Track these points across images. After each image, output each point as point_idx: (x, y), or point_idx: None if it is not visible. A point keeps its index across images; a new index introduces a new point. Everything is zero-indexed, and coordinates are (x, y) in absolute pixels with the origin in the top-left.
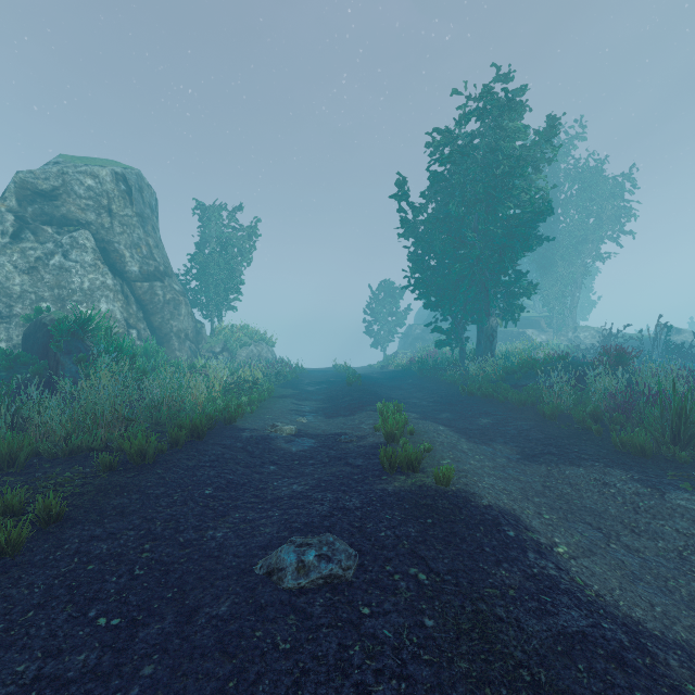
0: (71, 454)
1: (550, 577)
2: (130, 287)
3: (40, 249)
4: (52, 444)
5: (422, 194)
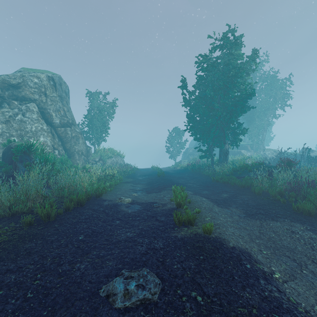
0: (12, 215)
1: (275, 298)
2: (55, 130)
3: (11, 112)
4: (2, 210)
5: (193, 86)
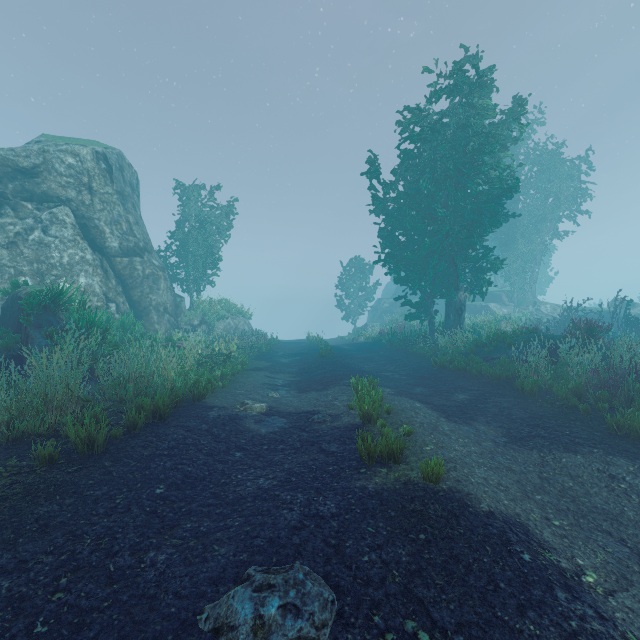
0: (14, 440)
1: (596, 636)
2: (110, 262)
3: (20, 224)
4: None
5: (393, 171)
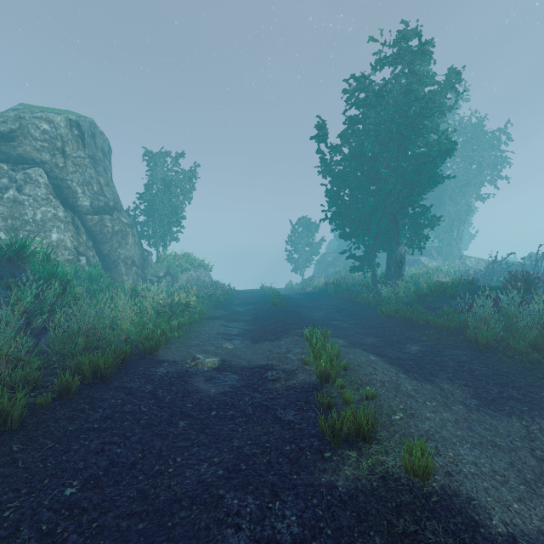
0: None
1: None
2: (81, 219)
3: None
4: None
5: (340, 135)
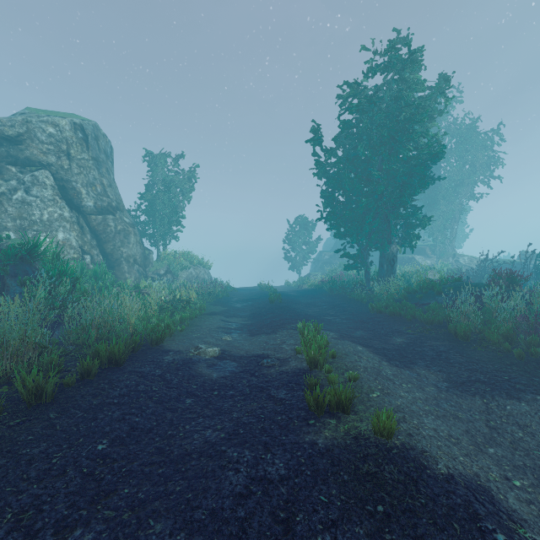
0: None
1: None
2: (86, 219)
3: (4, 185)
4: None
5: (334, 139)
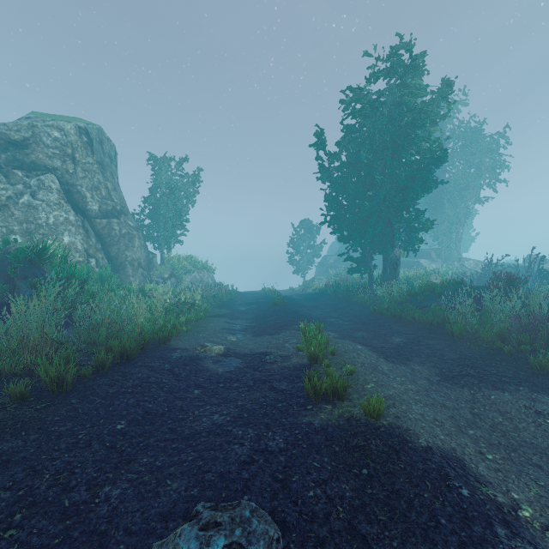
0: None
1: None
2: (91, 223)
3: (11, 189)
4: None
5: (337, 143)
